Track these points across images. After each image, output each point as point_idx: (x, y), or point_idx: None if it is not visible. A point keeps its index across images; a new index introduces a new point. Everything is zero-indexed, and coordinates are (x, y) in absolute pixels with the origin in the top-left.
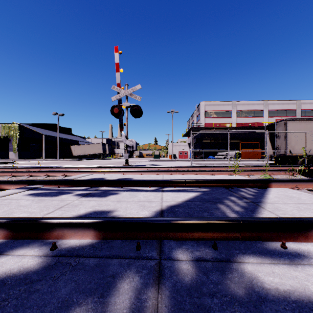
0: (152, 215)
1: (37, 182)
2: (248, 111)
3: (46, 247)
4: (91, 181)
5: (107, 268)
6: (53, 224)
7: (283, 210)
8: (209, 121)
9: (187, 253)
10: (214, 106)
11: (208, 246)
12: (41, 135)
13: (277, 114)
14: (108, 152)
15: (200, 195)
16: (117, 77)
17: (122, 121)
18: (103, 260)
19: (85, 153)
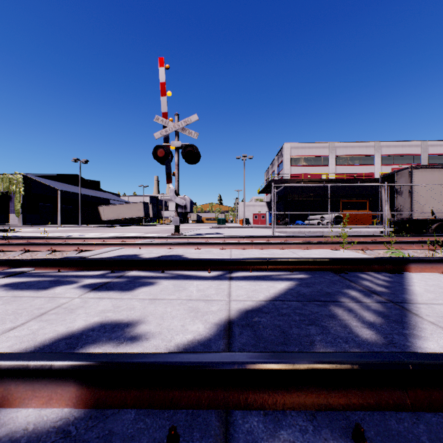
0: (211, 334)
1: (25, 262)
2: (353, 156)
3: None
4: (113, 261)
5: None
6: None
7: None
8: (297, 170)
9: None
10: (304, 149)
11: (340, 434)
12: (56, 191)
13: (394, 161)
14: (152, 216)
15: (296, 288)
16: (162, 103)
17: (169, 168)
18: None
19: (119, 216)
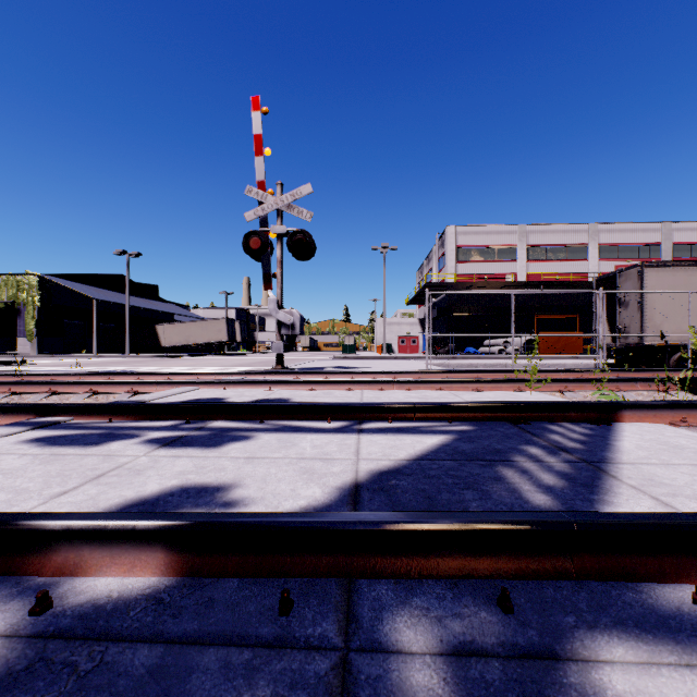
0: (332, 500)
1: (60, 408)
2: (554, 247)
3: (21, 603)
4: (189, 406)
5: (184, 684)
6: (49, 533)
7: (669, 484)
8: (467, 268)
9: (426, 624)
10: (477, 236)
11: (484, 601)
12: (90, 301)
13: (619, 254)
14: (240, 340)
15: (453, 443)
16: (257, 166)
17: (268, 267)
18: (176, 652)
19: (188, 341)
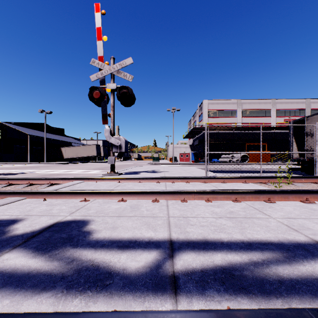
0: None
1: None
2: (254, 110)
3: None
4: None
5: None
6: None
7: None
8: (213, 120)
9: None
10: (218, 105)
11: None
12: (28, 136)
13: (285, 114)
14: (103, 155)
15: None
16: (98, 47)
17: (105, 109)
18: None
19: (77, 155)
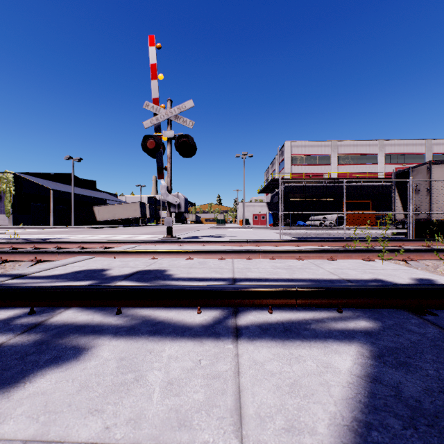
0: None
1: None
2: (355, 155)
3: None
4: (39, 291)
5: None
6: None
7: None
8: (298, 169)
9: None
10: (305, 148)
11: None
12: (49, 191)
13: (397, 160)
14: (149, 216)
15: (381, 372)
16: (153, 87)
17: (161, 162)
18: None
19: (114, 217)
